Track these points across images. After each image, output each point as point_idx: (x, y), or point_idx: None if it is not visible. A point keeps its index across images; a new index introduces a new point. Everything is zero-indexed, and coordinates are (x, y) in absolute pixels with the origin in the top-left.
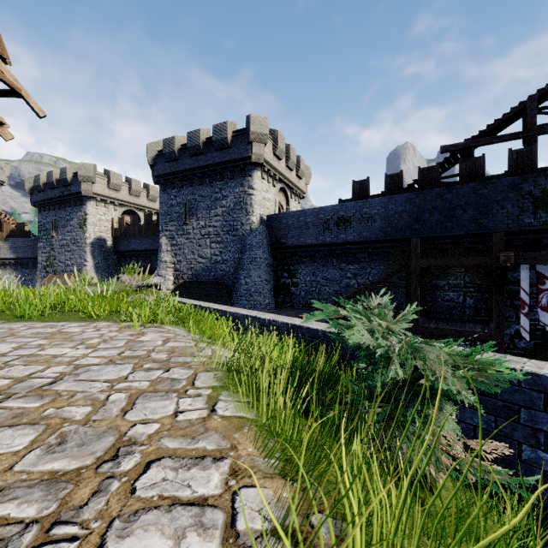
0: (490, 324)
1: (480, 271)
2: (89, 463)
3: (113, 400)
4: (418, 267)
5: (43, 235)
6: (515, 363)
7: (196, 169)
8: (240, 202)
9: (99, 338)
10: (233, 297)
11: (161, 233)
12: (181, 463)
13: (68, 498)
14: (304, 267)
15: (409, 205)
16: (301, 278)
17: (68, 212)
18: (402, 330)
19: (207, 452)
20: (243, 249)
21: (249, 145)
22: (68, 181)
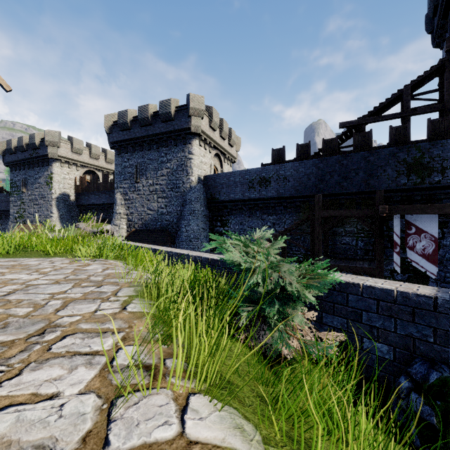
0: (375, 262)
1: (369, 220)
2: (22, 337)
3: (51, 304)
4: (320, 217)
5: (14, 191)
6: (361, 280)
7: (145, 137)
8: (181, 165)
9: (52, 268)
10: (176, 242)
11: (116, 189)
12: (88, 335)
13: (2, 354)
14: (233, 218)
15: (315, 169)
16: (231, 227)
17: (36, 172)
18: (273, 254)
19: (110, 330)
20: (184, 203)
21: (189, 118)
22: (37, 146)
